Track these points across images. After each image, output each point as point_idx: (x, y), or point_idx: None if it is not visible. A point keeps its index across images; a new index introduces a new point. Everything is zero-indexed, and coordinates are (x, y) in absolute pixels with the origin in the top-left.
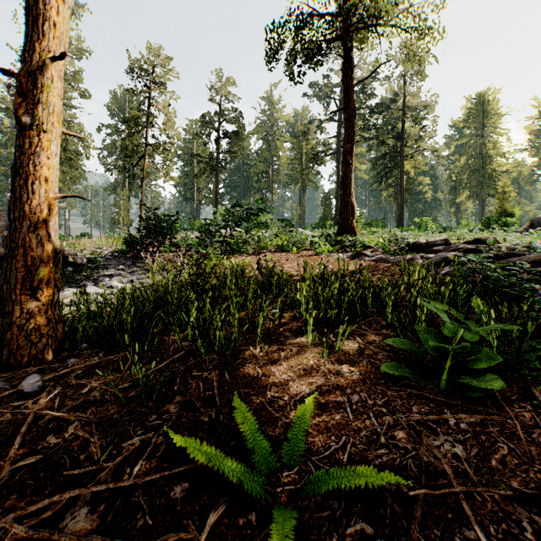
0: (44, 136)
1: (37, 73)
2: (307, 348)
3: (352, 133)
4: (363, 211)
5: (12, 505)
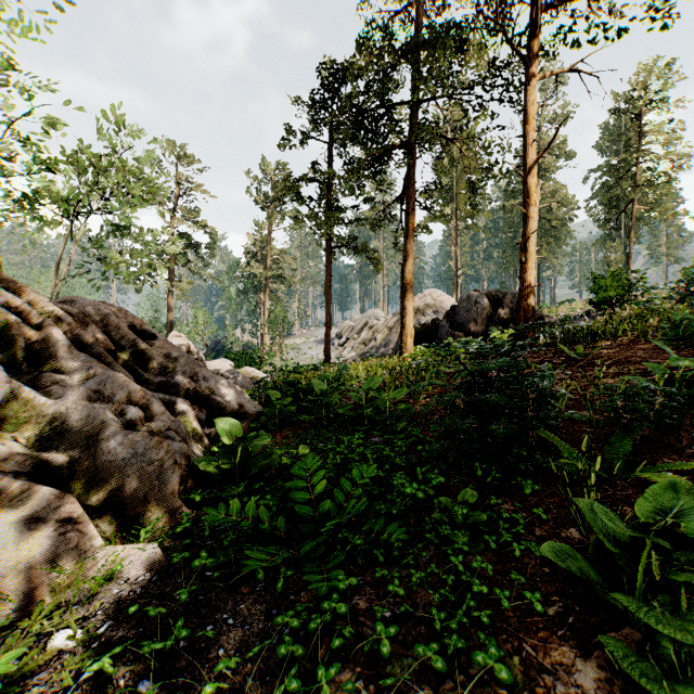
0: (529, 264)
1: (527, 241)
2: (641, 343)
3: None
4: None
5: None
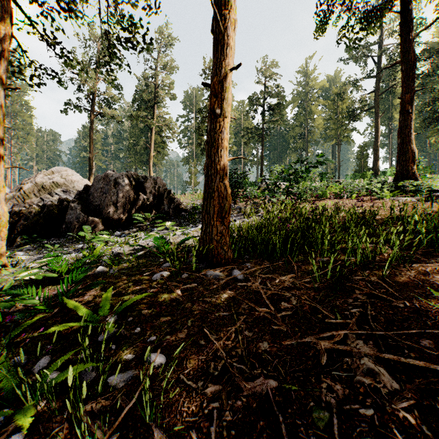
0: (225, 120)
1: (223, 81)
2: None
3: (411, 84)
4: (421, 157)
5: (305, 332)
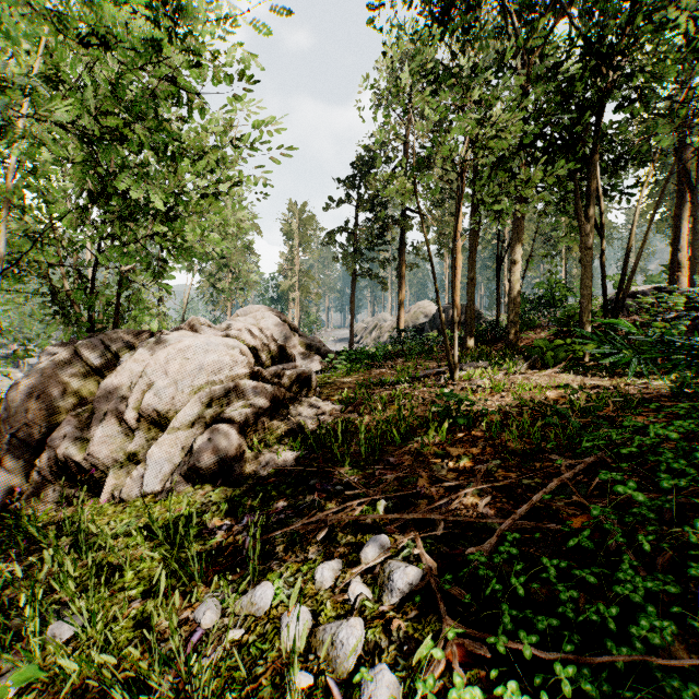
0: (456, 295)
1: (455, 284)
2: None
3: (678, 198)
4: None
5: None
